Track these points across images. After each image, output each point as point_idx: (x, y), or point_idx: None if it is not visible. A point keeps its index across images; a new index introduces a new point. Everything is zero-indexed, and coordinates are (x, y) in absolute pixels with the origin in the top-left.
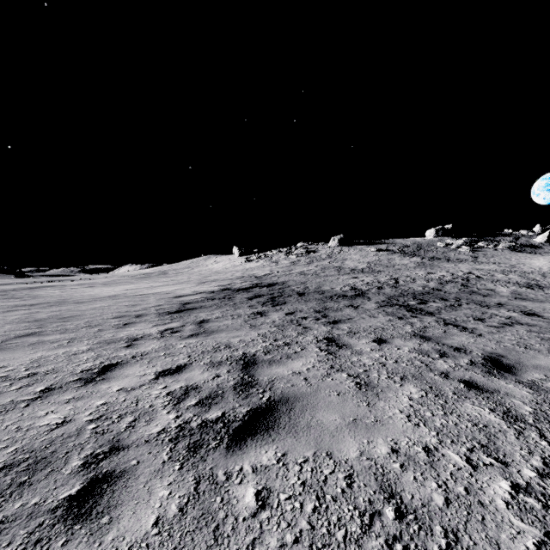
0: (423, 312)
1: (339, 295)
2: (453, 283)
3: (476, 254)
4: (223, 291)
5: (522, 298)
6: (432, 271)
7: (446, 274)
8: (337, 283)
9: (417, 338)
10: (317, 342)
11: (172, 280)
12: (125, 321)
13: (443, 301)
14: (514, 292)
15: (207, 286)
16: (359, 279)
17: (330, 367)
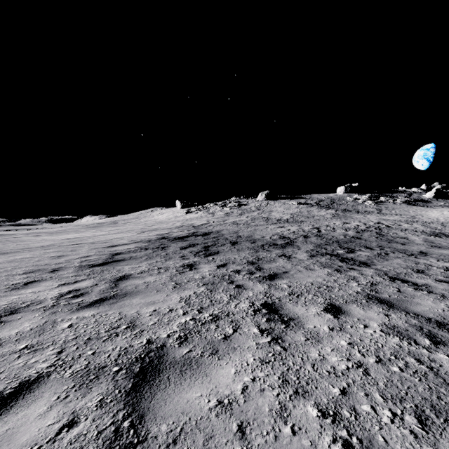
0: (356, 262)
1: (270, 243)
2: (368, 231)
3: (380, 207)
4: (160, 240)
5: (437, 246)
6: (347, 221)
7: (359, 224)
8: (266, 232)
9: (375, 302)
10: (254, 313)
11: (116, 229)
12: (32, 278)
13: (369, 249)
14: (426, 240)
15: (146, 235)
16: (286, 228)
17: (281, 381)
